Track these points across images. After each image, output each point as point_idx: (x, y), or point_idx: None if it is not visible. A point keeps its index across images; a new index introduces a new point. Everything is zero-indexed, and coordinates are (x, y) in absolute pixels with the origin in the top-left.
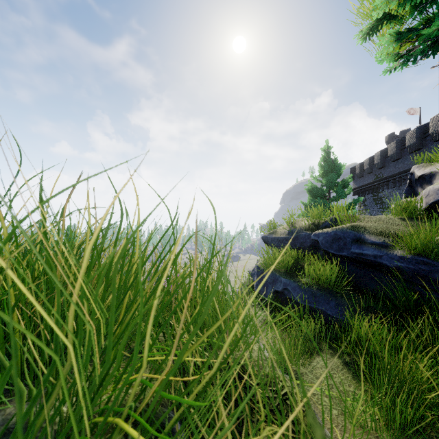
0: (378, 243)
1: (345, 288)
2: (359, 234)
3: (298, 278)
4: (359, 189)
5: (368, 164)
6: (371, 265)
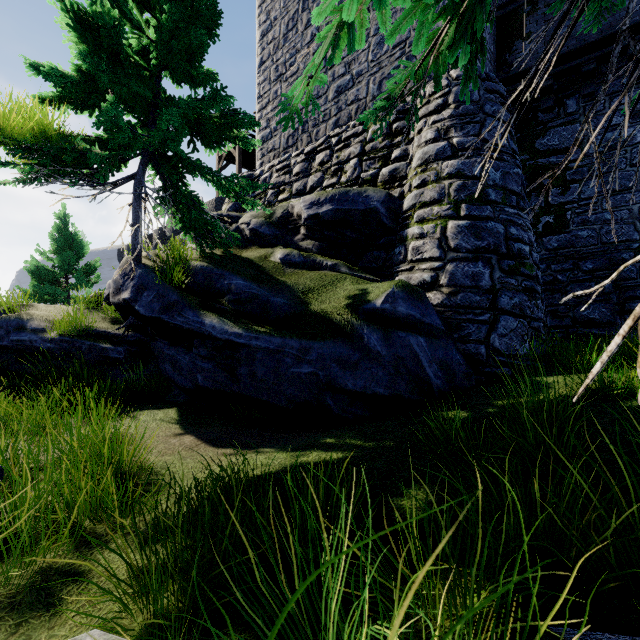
0: (38, 329)
1: None
2: (23, 322)
3: None
4: None
5: None
6: (31, 350)
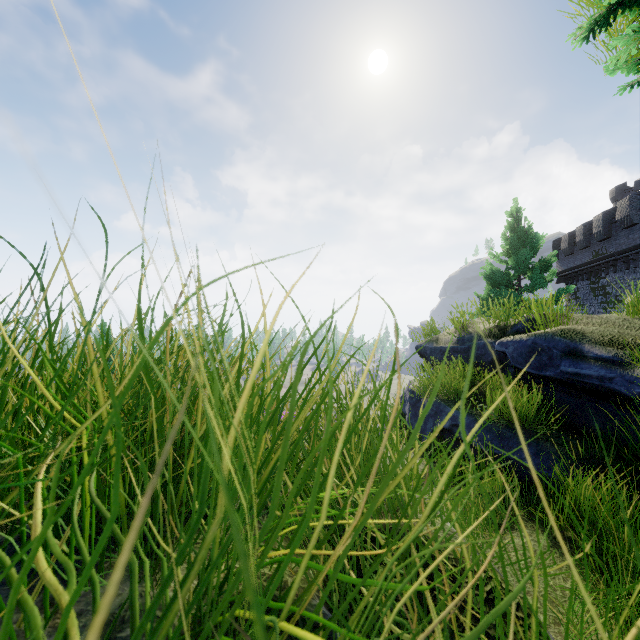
0: (606, 357)
1: (551, 427)
2: (574, 343)
3: (475, 409)
4: (567, 273)
5: (581, 234)
6: (594, 391)
